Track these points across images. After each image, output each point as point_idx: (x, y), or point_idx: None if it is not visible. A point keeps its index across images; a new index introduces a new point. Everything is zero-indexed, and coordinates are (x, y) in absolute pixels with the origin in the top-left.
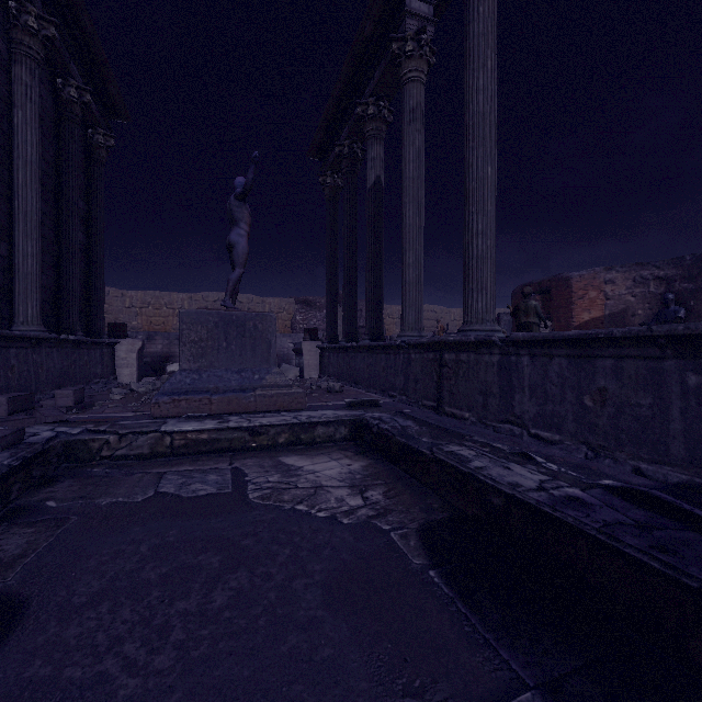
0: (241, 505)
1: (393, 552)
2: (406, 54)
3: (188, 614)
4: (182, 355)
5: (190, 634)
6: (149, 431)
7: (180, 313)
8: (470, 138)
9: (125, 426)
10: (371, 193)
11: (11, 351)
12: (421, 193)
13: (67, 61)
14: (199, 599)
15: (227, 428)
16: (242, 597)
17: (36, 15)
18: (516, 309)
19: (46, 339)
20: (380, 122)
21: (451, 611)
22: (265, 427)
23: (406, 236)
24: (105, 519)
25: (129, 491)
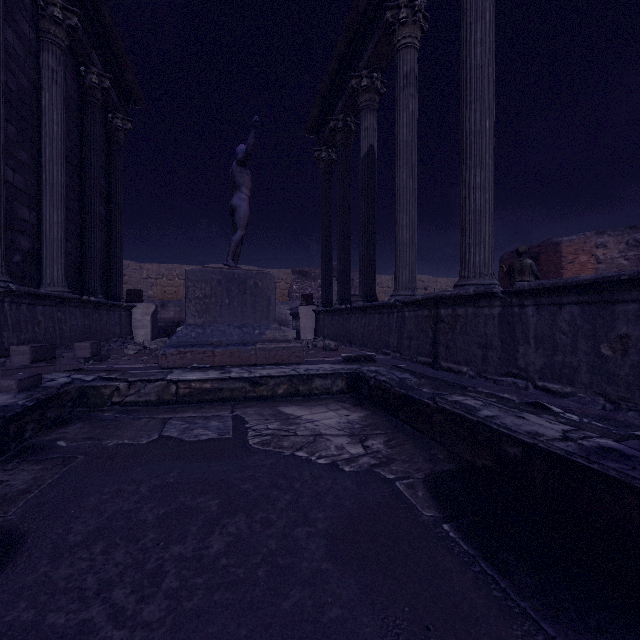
0: (241, 450)
1: (400, 502)
2: (400, 21)
3: (182, 560)
4: (188, 311)
5: (183, 582)
6: (156, 379)
7: (186, 271)
8: (467, 93)
9: (134, 374)
10: (364, 161)
11: (38, 308)
12: (415, 156)
13: (89, 50)
14: (195, 543)
15: (229, 378)
16: (241, 543)
17: (61, 7)
18: (510, 269)
19: (69, 299)
20: (373, 93)
21: (474, 571)
22: (265, 378)
23: (399, 198)
24: (110, 459)
25: (135, 434)
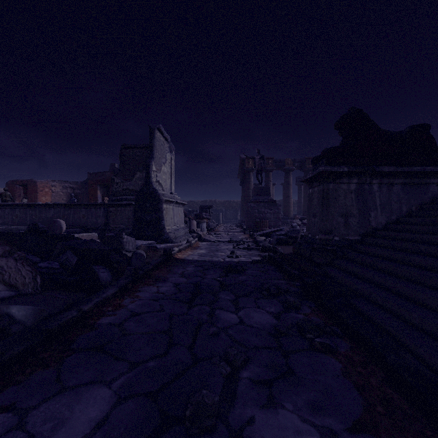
0: None
1: None
2: None
3: None
4: None
5: None
6: None
7: None
8: None
9: None
10: None
11: None
12: None
13: None
14: None
15: None
16: None
17: None
18: (1, 195)
19: None
20: None
21: None
22: None
23: None
24: None
25: None
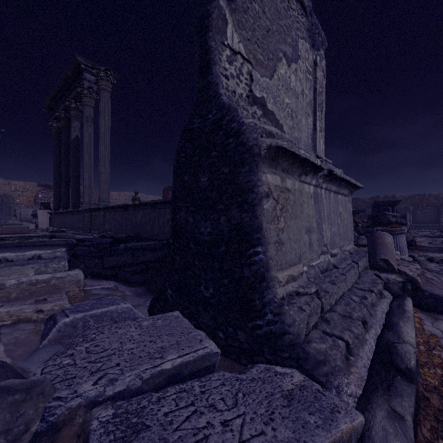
0: None
1: None
2: (84, 94)
3: None
4: None
5: None
6: None
7: None
8: (100, 140)
9: None
10: (73, 142)
11: None
12: (92, 150)
13: None
14: None
15: None
16: None
17: None
18: (133, 198)
19: None
20: (78, 111)
21: None
22: (8, 237)
23: (84, 167)
24: None
25: None
